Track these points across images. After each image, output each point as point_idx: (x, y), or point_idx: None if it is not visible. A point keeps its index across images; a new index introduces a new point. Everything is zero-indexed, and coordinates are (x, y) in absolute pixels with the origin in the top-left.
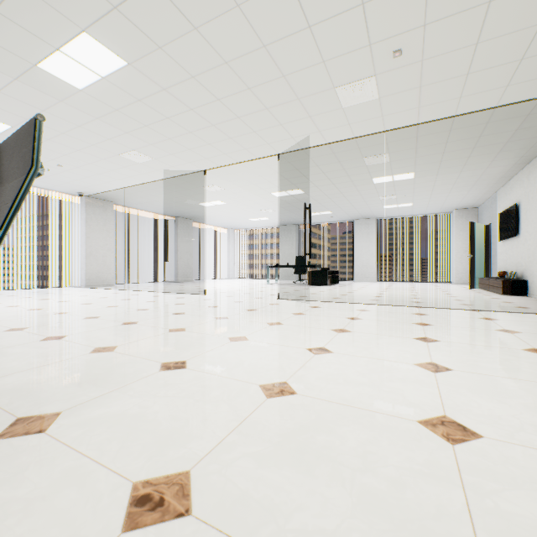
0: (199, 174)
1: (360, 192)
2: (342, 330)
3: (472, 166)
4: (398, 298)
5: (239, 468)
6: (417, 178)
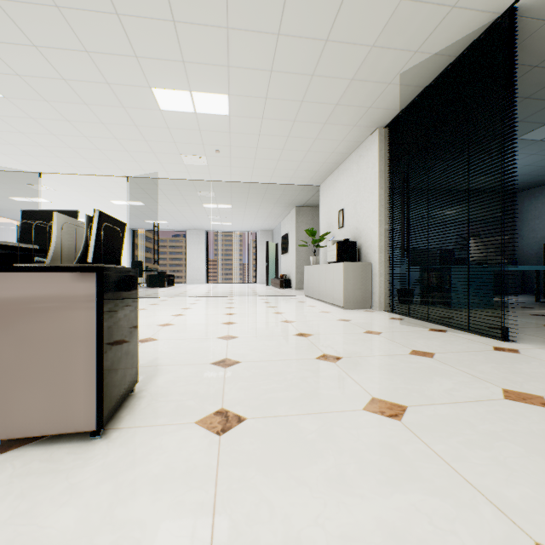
0: (29, 174)
1: (194, 211)
2: (188, 308)
3: (265, 207)
4: (220, 293)
5: (166, 335)
6: (234, 208)
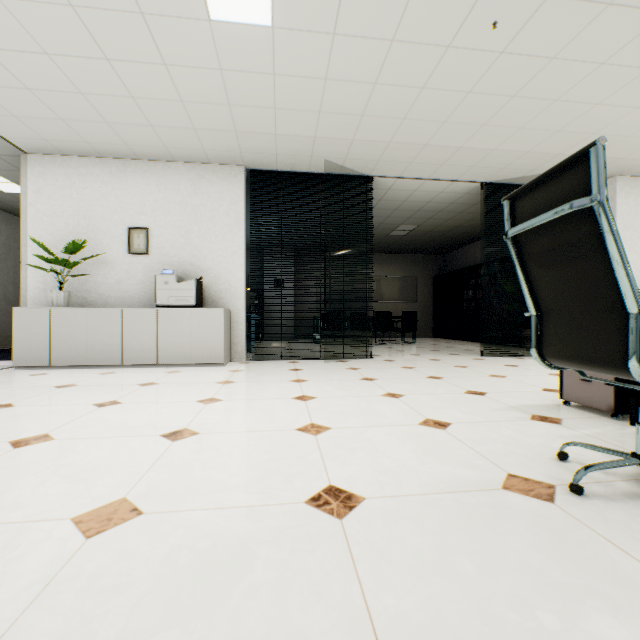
0: None
1: None
2: (28, 439)
3: None
4: None
5: (397, 418)
6: None
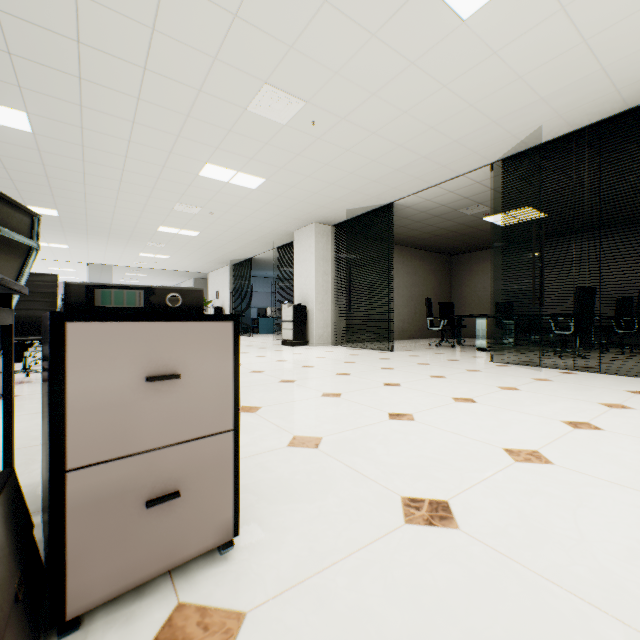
0: None
1: (114, 275)
2: None
3: (172, 277)
4: None
5: None
6: (148, 276)
